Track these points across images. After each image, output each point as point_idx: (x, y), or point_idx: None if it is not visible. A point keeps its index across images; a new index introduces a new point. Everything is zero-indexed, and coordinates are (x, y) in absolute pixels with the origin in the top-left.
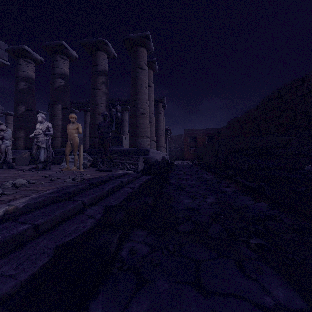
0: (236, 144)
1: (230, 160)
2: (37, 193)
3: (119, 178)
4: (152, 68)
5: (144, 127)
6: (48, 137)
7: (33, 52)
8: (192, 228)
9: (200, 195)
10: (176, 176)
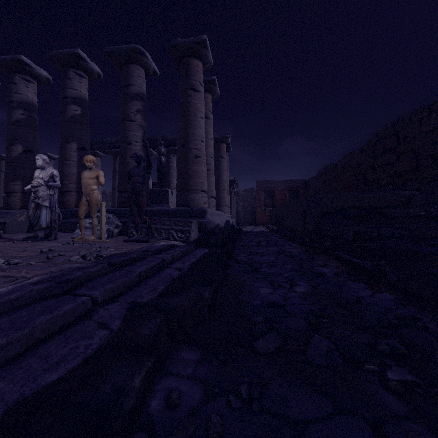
0: (333, 202)
1: (325, 225)
2: (12, 283)
3: (160, 253)
4: (211, 90)
5: (198, 177)
6: (52, 190)
7: (35, 66)
8: (280, 345)
9: (285, 280)
10: (246, 249)
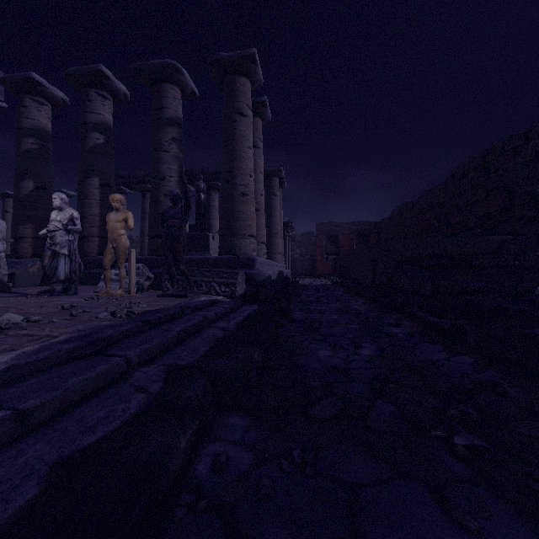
0: (409, 249)
1: (398, 276)
2: (37, 342)
3: (201, 310)
4: (261, 114)
5: (246, 218)
6: (72, 235)
7: (49, 85)
8: (338, 411)
9: (348, 341)
10: (303, 306)
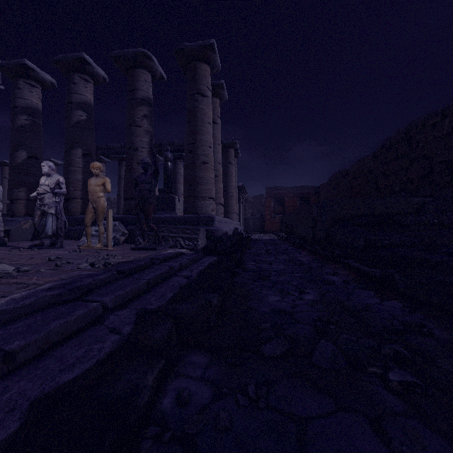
0: (344, 209)
1: (335, 232)
2: (25, 289)
3: (167, 261)
4: (219, 95)
5: (206, 183)
6: (58, 197)
7: (40, 71)
8: (286, 350)
9: (294, 288)
10: (254, 257)
